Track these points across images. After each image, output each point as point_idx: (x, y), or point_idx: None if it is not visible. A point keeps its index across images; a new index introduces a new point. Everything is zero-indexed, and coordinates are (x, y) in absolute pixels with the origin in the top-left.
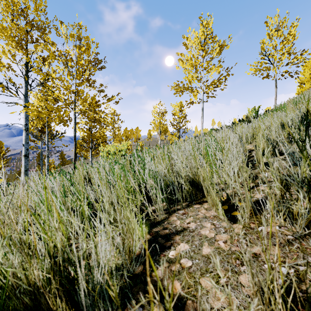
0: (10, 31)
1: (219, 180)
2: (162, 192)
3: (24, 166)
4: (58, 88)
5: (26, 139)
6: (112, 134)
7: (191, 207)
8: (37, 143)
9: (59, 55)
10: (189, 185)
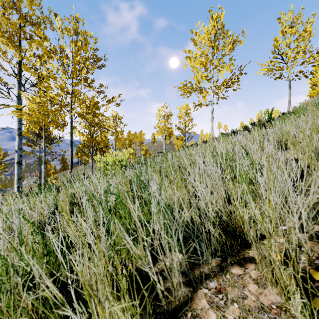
0: (0, 25)
1: (260, 215)
2: (177, 240)
3: (16, 174)
4: (50, 88)
5: (19, 145)
6: (114, 139)
7: (227, 274)
8: (34, 148)
9: (53, 51)
10: (221, 232)
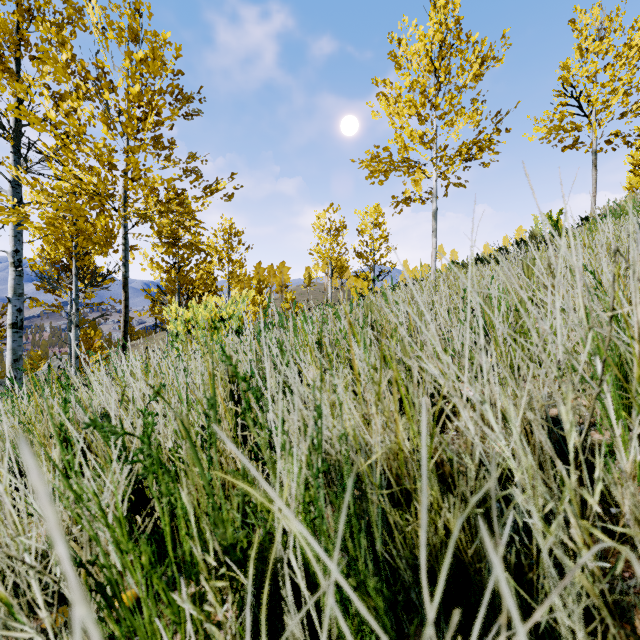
0: None
1: None
2: None
3: (10, 350)
4: (71, 154)
5: (16, 287)
6: (226, 276)
7: None
8: (60, 295)
9: (80, 74)
10: None
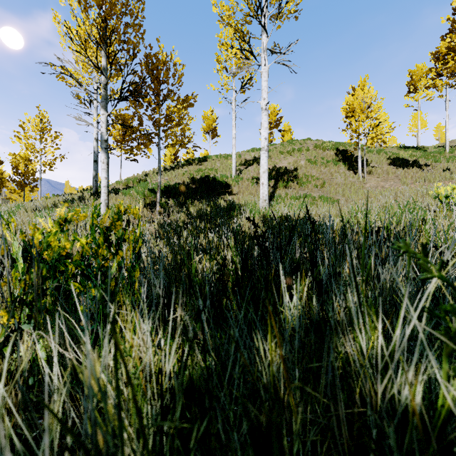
0: None
1: None
2: None
3: None
4: None
5: None
6: None
7: None
8: None
9: None
10: None
